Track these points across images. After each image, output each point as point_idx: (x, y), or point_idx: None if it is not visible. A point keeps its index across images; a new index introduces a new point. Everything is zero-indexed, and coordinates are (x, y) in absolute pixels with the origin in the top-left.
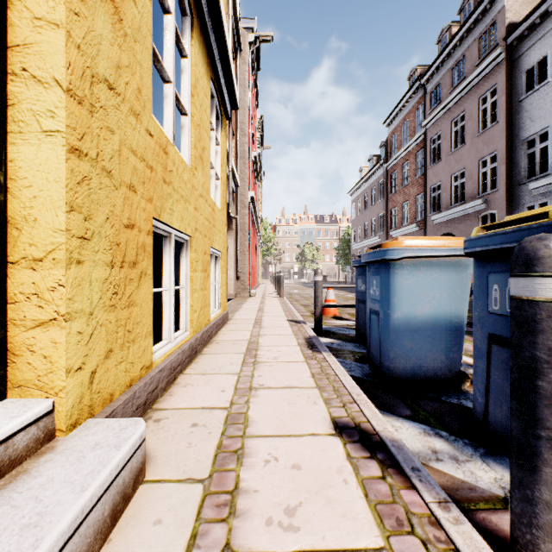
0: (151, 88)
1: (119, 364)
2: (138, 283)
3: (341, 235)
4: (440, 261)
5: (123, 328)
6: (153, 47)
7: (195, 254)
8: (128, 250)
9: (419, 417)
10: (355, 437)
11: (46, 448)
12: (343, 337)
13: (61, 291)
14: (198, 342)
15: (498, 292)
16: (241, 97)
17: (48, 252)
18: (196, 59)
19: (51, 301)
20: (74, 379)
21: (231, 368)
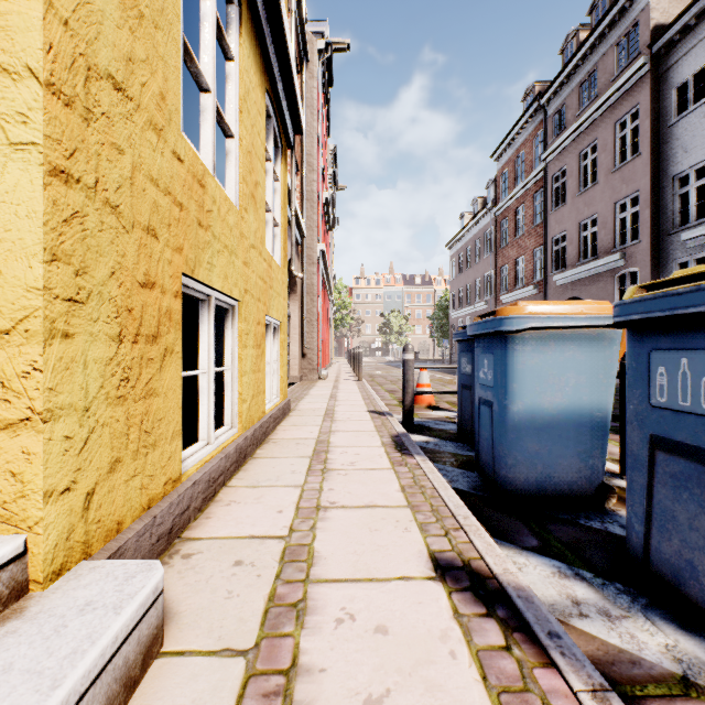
0: (180, 95)
1: (131, 479)
2: (160, 364)
3: (437, 301)
4: (576, 334)
5: (138, 427)
6: (183, 41)
7: (244, 325)
8: (146, 318)
9: (550, 550)
10: (464, 583)
11: (11, 611)
12: (442, 434)
13: (37, 377)
14: (249, 442)
15: (665, 378)
16: (307, 121)
17: (18, 320)
18: (246, 63)
19: (22, 392)
20: (58, 506)
21: (292, 478)
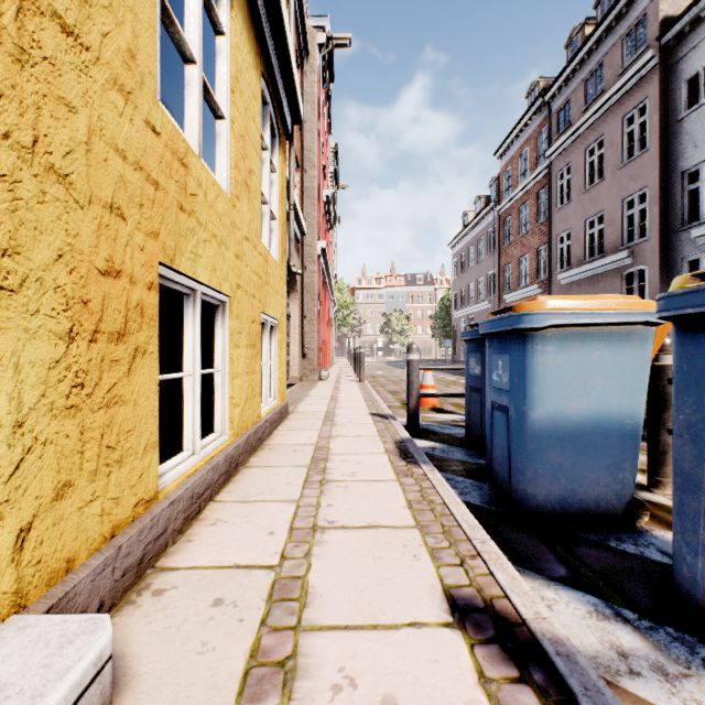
0: (155, 57)
1: (87, 505)
2: (129, 366)
3: (439, 300)
4: (603, 332)
5: (97, 442)
6: None
7: (236, 323)
8: (108, 313)
9: (582, 581)
10: (488, 631)
11: None
12: (448, 439)
13: None
14: (241, 450)
15: None
16: (308, 116)
17: None
18: (238, 39)
19: None
20: None
21: (287, 492)
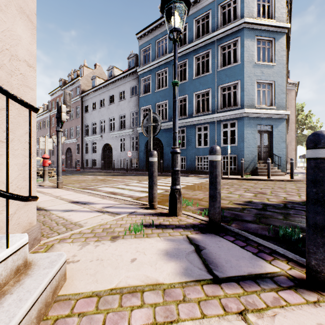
0: None
1: None
2: None
3: None
4: None
5: None
6: None
7: None
8: None
9: None
10: None
11: None
12: None
13: None
14: None
15: None
16: None
17: None
18: None
19: None
20: None
21: None
